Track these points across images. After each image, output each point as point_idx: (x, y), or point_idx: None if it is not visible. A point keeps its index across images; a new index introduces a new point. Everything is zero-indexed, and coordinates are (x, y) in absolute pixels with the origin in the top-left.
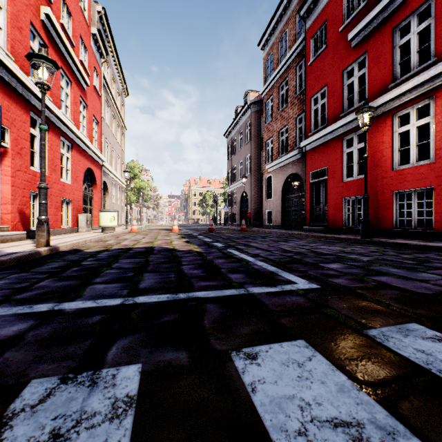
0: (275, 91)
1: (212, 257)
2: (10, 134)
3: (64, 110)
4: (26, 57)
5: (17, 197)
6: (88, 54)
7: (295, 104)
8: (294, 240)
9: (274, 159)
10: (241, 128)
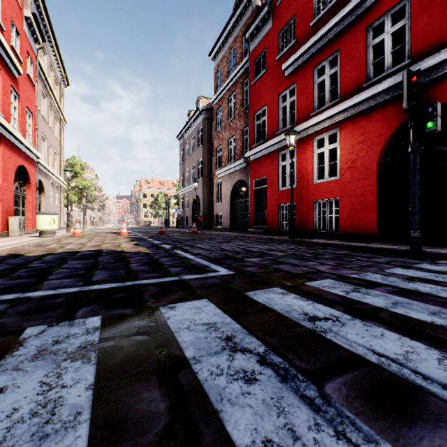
0: (225, 102)
1: (158, 256)
2: None
3: None
4: None
5: None
6: (21, 38)
7: (241, 117)
8: (236, 241)
9: (224, 165)
10: (193, 133)
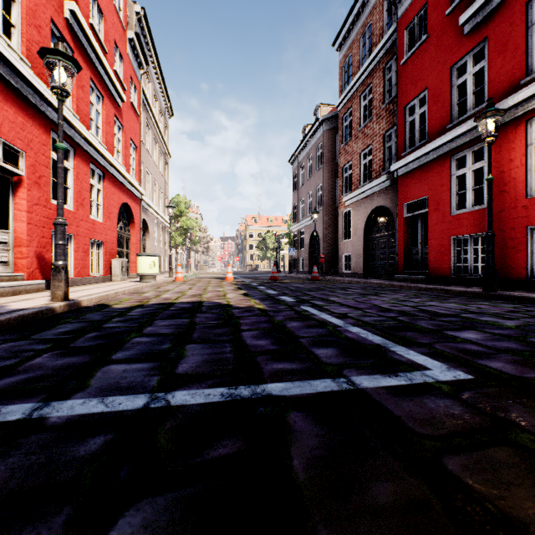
0: (356, 102)
1: (282, 318)
2: (25, 158)
3: (94, 131)
4: (39, 54)
5: (34, 237)
6: (124, 63)
7: (382, 117)
8: (387, 293)
9: (354, 188)
10: (310, 152)
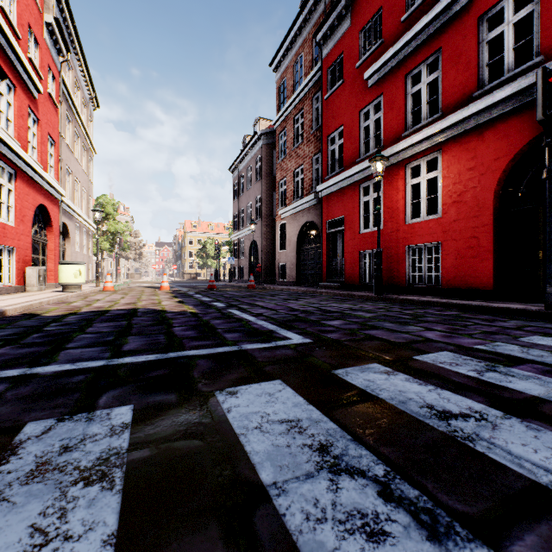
0: (290, 123)
1: (209, 318)
2: None
3: (4, 124)
4: None
5: None
6: (40, 49)
7: (311, 141)
8: (306, 298)
9: (288, 203)
10: (250, 163)
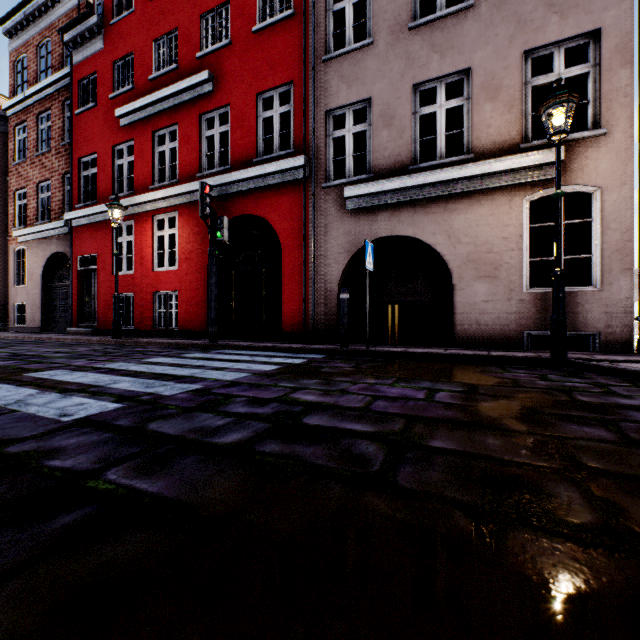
0: (32, 119)
1: None
2: None
3: None
4: None
5: None
6: None
7: (62, 155)
8: (23, 346)
9: (30, 223)
10: None
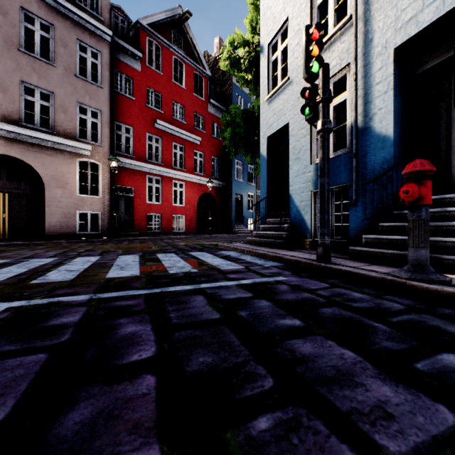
0: None
1: None
2: None
3: None
4: None
5: None
6: None
7: None
8: None
9: None
10: None
